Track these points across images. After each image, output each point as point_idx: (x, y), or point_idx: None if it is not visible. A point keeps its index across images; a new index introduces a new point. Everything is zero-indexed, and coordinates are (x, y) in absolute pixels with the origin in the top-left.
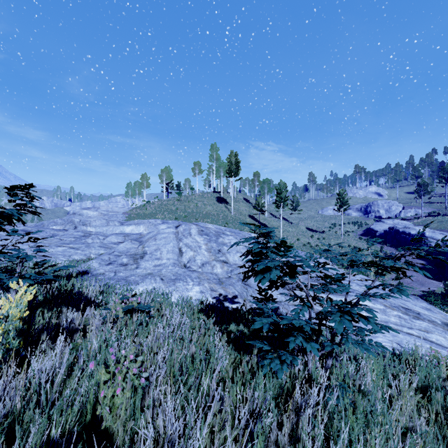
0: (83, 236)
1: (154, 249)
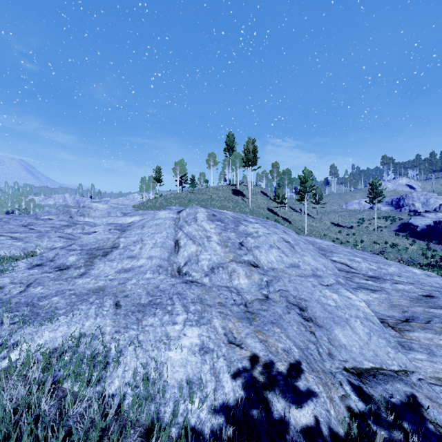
0: (65, 225)
1: (133, 241)
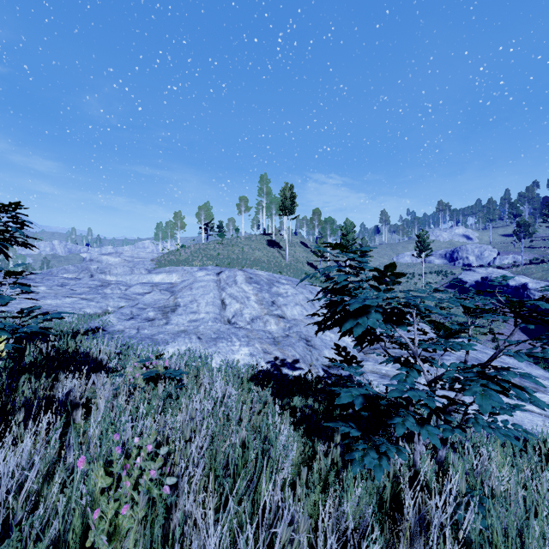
0: (100, 285)
1: (189, 300)
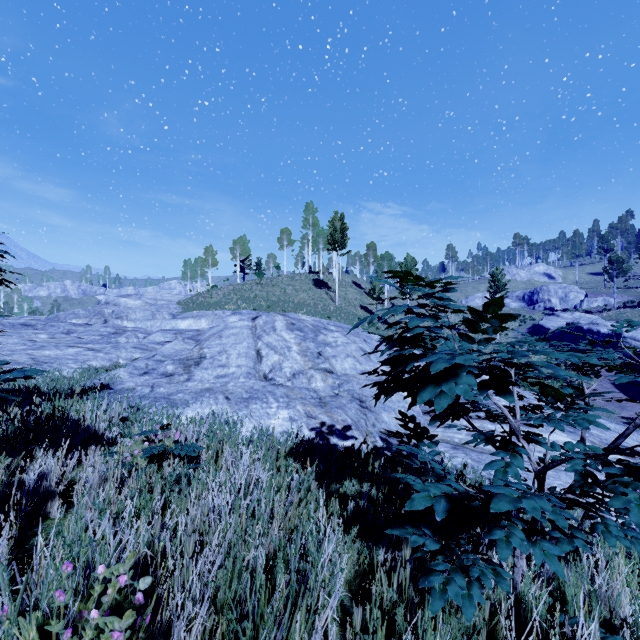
0: (114, 333)
1: (217, 351)
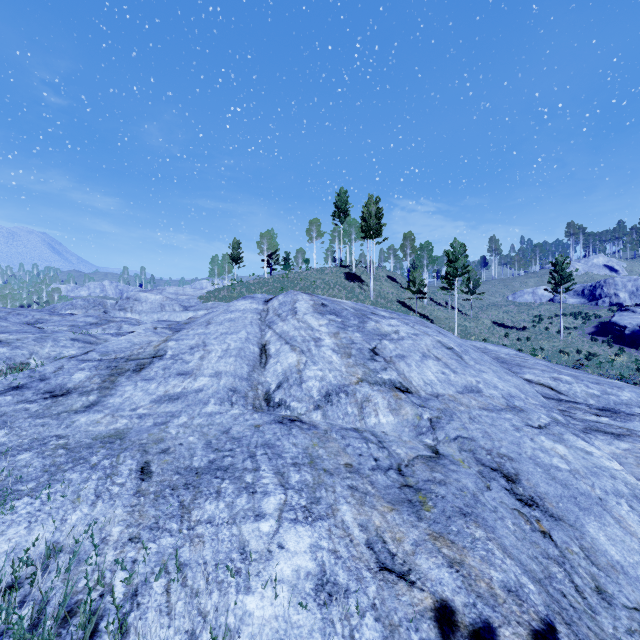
0: (93, 323)
1: (189, 345)
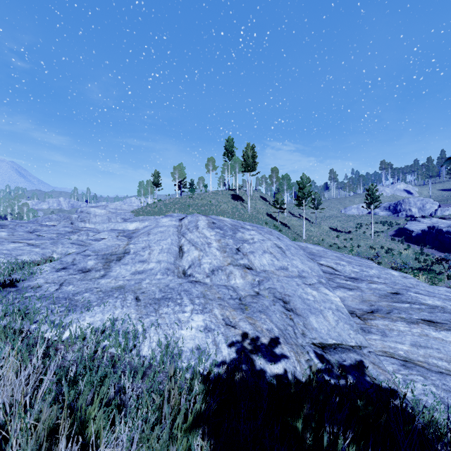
0: (70, 232)
1: (142, 247)
